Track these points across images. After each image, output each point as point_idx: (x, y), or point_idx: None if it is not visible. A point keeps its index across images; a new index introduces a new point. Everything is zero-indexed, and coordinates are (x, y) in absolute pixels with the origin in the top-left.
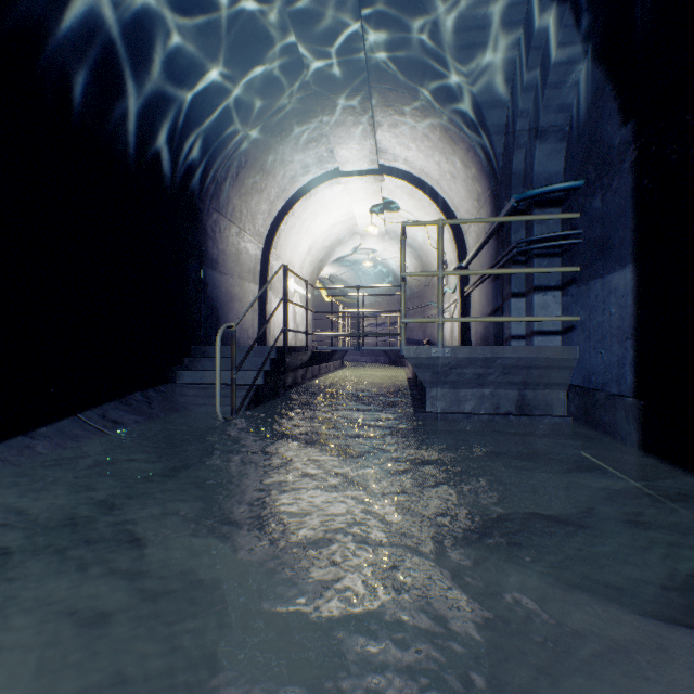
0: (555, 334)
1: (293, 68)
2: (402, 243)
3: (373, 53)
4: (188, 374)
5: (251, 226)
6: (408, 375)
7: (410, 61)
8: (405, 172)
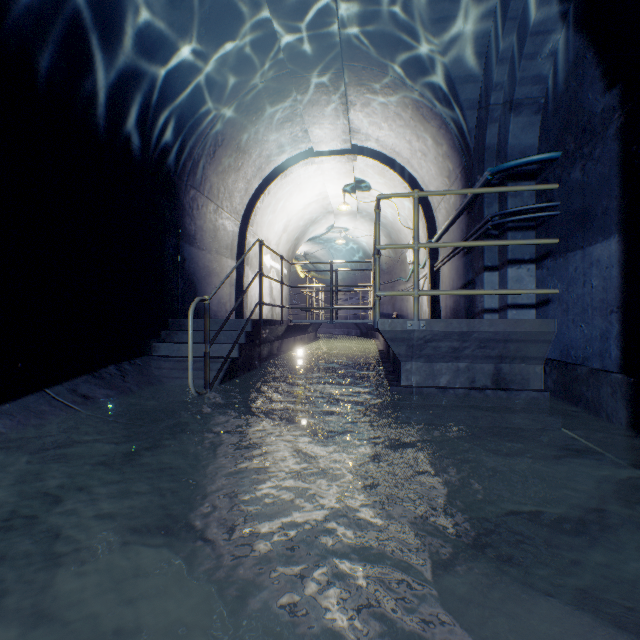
0: (530, 307)
1: (268, 46)
2: (377, 216)
3: (347, 30)
4: (164, 347)
5: (228, 203)
6: (379, 347)
7: (383, 37)
8: (376, 152)
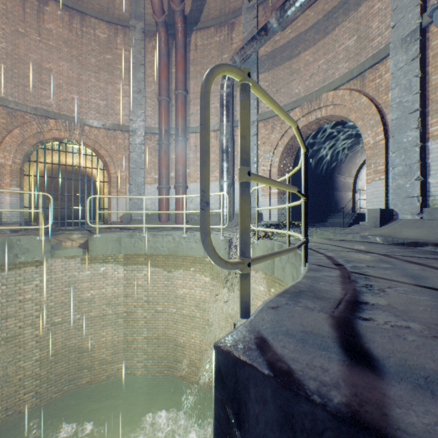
0: None
1: (360, 136)
2: None
3: None
4: (330, 220)
5: (348, 174)
6: None
7: None
8: None
